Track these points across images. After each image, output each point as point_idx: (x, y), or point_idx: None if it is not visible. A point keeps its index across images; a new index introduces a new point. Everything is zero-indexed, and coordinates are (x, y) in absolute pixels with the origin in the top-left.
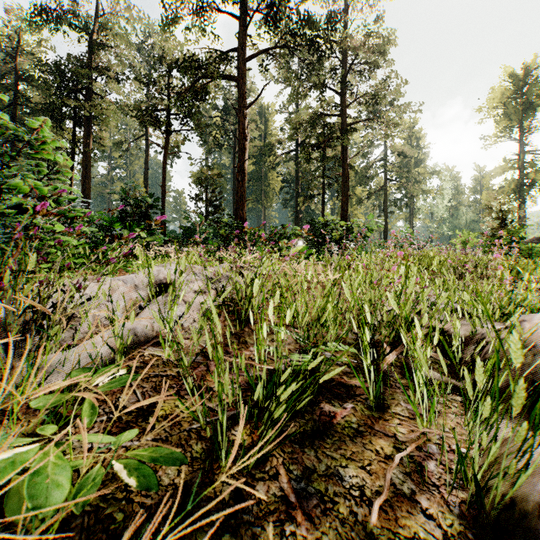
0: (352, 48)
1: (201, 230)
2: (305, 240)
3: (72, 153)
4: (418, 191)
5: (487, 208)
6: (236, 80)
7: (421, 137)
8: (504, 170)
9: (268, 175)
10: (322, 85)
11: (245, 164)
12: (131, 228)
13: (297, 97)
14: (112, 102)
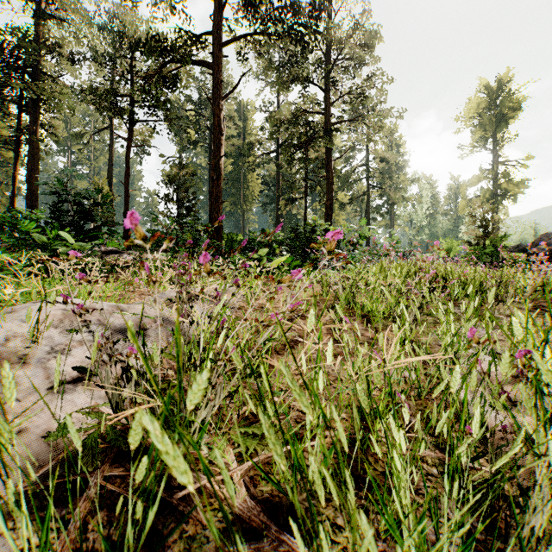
0: (337, 42)
1: (170, 234)
2: (289, 247)
3: (16, 142)
4: (399, 197)
5: (471, 216)
6: (211, 67)
7: (401, 144)
8: (480, 179)
9: (247, 177)
10: (306, 80)
11: (221, 161)
12: (55, 230)
13: (278, 91)
14: (66, 85)
